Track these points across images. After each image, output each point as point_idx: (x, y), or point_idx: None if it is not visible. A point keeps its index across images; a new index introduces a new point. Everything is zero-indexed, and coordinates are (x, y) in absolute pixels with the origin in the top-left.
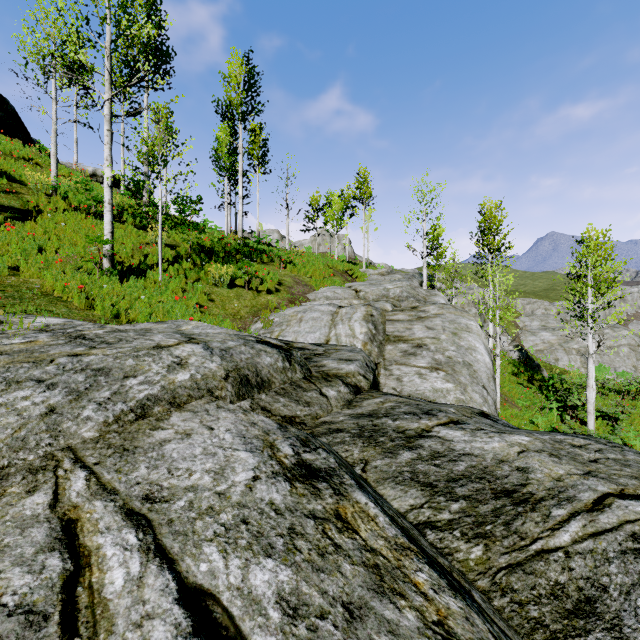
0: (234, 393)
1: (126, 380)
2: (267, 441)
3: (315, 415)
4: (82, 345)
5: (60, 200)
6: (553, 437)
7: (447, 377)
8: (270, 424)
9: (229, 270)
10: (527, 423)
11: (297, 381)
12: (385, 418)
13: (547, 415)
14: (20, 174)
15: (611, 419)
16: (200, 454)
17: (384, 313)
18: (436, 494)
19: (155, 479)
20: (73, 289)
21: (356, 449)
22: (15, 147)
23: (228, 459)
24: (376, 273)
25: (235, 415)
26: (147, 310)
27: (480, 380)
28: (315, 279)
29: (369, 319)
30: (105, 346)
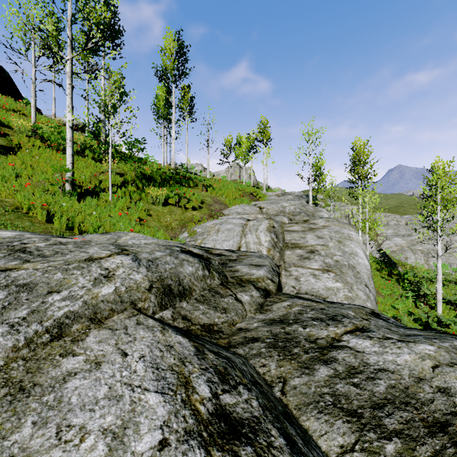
0: (157, 303)
1: (49, 296)
2: (182, 375)
3: (231, 322)
4: (18, 258)
5: (37, 140)
6: (452, 344)
7: (336, 277)
8: (187, 348)
9: (163, 192)
10: (390, 308)
11: (215, 287)
12: (295, 325)
13: (404, 301)
14: (8, 121)
15: (452, 304)
16: (103, 398)
17: (283, 225)
18: (365, 428)
19: (35, 449)
20: (38, 207)
21: (273, 363)
22: (8, 102)
23: (134, 407)
24: (274, 194)
25: (152, 334)
26: (97, 223)
27: (363, 280)
28: (229, 199)
29: (271, 230)
30: (39, 259)
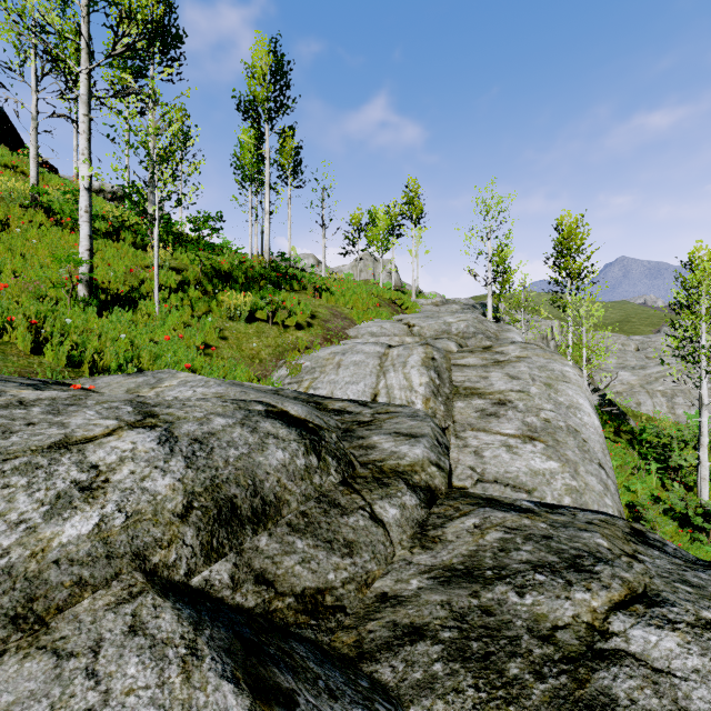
0: (199, 547)
1: None
2: None
3: (363, 577)
4: None
5: (39, 213)
6: None
7: (548, 451)
8: None
9: (248, 299)
10: (622, 490)
11: (330, 491)
12: (500, 584)
13: (644, 478)
14: None
15: None
16: None
17: (448, 355)
18: None
19: None
20: (20, 326)
21: None
22: None
23: None
24: (429, 303)
25: (158, 677)
26: (125, 355)
27: (593, 454)
28: (357, 310)
29: (430, 364)
30: None
